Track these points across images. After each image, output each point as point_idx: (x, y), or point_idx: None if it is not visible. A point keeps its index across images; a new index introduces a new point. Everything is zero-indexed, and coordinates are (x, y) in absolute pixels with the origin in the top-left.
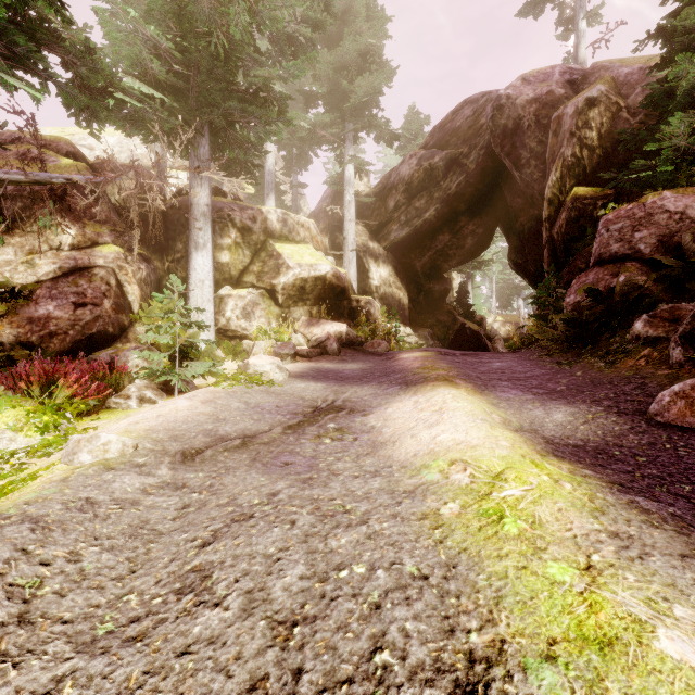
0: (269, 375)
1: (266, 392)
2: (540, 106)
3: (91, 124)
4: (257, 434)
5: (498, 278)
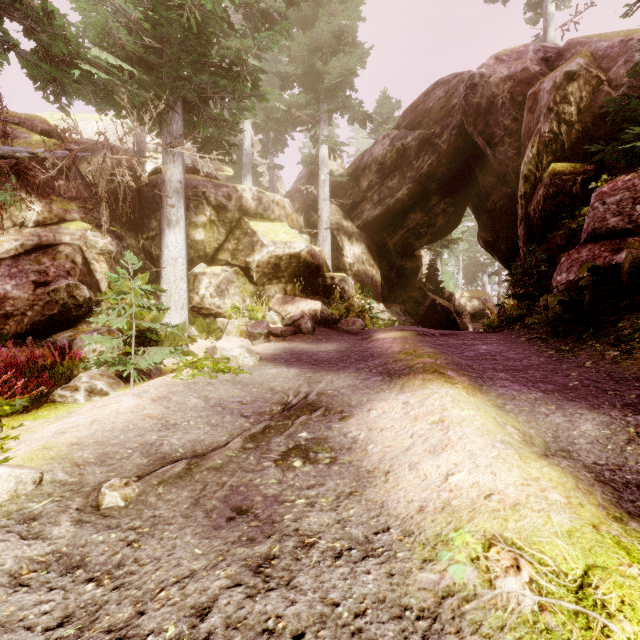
0: (238, 359)
1: (232, 382)
2: (514, 84)
3: (59, 97)
4: (209, 452)
5: (465, 256)
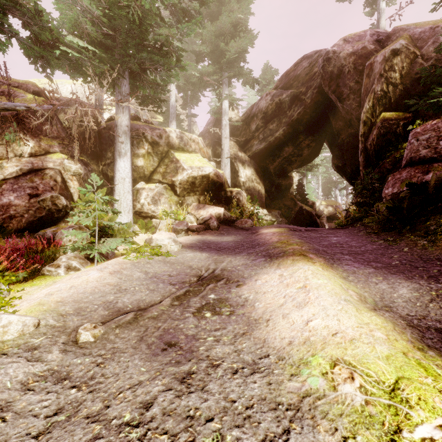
0: (167, 247)
1: (163, 262)
2: (357, 58)
3: (45, 69)
4: (149, 307)
5: (323, 176)
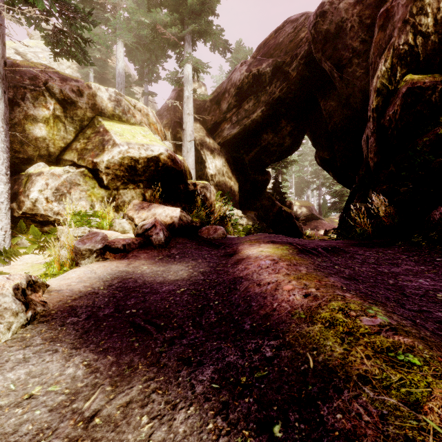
0: None
1: None
2: (363, 7)
3: None
4: None
5: (296, 175)
